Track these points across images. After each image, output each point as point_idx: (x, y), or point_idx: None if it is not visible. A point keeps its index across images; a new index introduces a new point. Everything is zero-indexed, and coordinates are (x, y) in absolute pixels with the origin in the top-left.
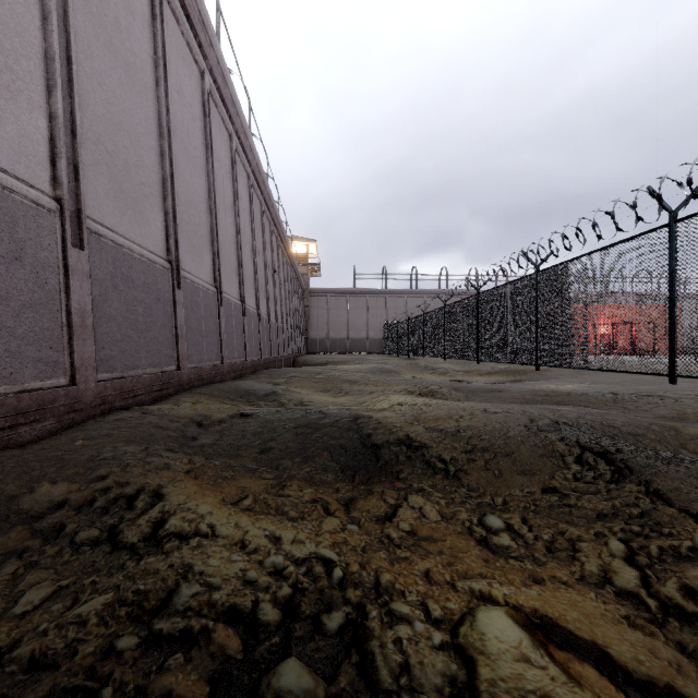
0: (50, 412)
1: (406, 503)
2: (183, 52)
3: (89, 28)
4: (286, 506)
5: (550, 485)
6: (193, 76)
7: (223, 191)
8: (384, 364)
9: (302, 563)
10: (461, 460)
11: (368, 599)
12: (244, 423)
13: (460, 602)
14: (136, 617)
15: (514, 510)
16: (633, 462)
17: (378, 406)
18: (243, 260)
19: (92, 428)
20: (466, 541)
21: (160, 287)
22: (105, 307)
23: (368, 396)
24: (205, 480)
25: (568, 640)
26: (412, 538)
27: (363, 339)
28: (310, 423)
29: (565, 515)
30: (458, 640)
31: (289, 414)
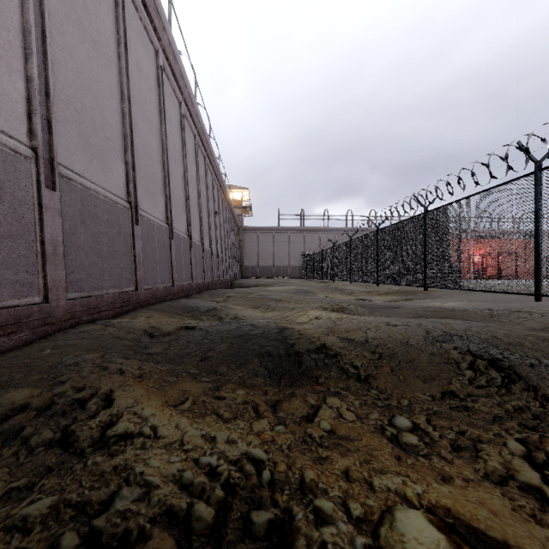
0: (26, 325)
1: (325, 404)
2: (141, 34)
3: (62, 9)
4: (221, 408)
5: (448, 389)
6: (149, 54)
7: (173, 147)
8: (302, 286)
9: (234, 463)
10: (370, 366)
11: (294, 499)
12: (188, 334)
13: (379, 501)
14: (79, 519)
15: (419, 411)
16: (519, 369)
17: (299, 320)
18: (190, 202)
19: (60, 338)
20: (379, 440)
21: (121, 223)
22: (74, 238)
23: (290, 312)
24: (151, 385)
25: (482, 541)
26: (332, 437)
27: (286, 267)
28: (243, 334)
29: (464, 416)
30: (380, 542)
31: (226, 327)
